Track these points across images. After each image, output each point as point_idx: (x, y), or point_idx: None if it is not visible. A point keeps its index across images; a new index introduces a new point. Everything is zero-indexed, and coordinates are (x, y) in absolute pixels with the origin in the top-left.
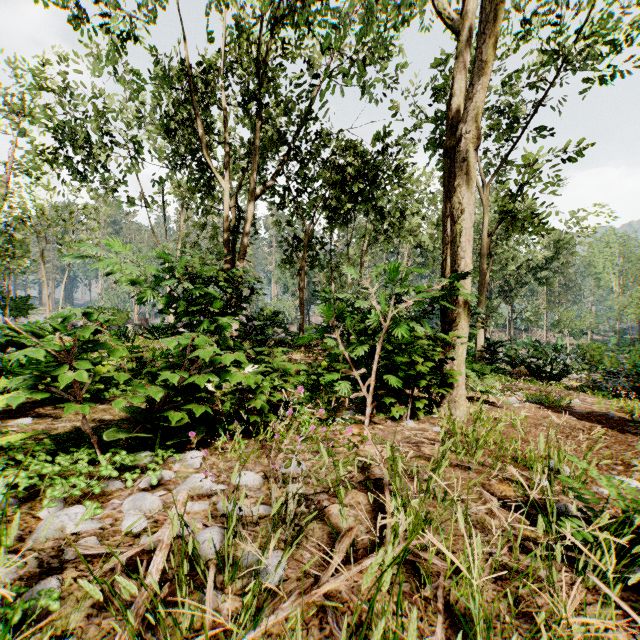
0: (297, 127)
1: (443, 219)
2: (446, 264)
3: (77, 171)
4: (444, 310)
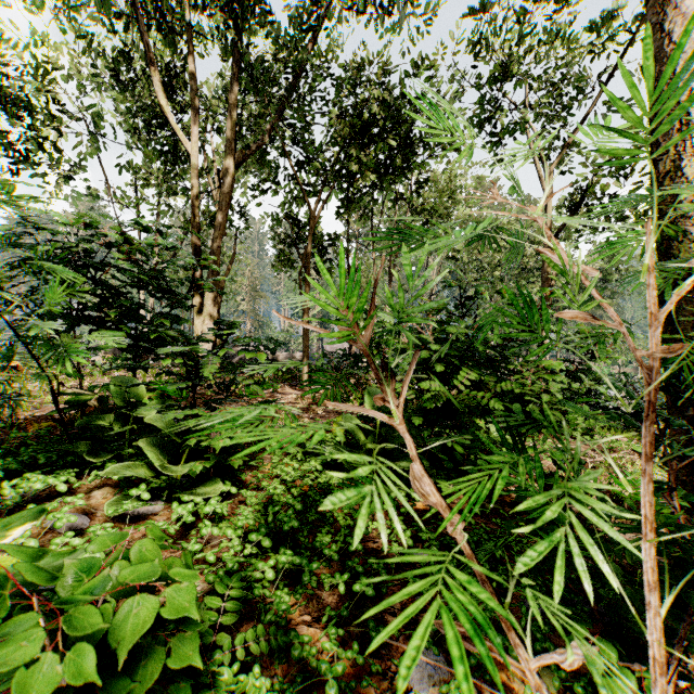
0: (296, 41)
1: (662, 65)
2: (686, 180)
3: (15, 151)
4: (683, 311)
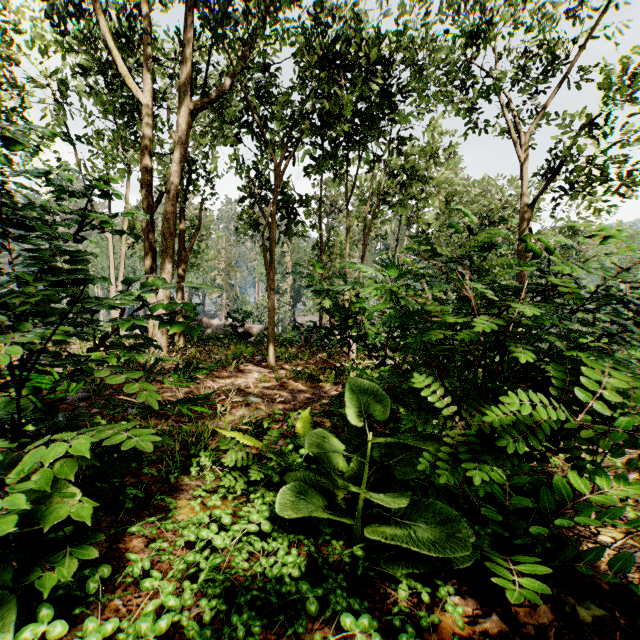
0: None
1: None
2: None
3: None
4: None
